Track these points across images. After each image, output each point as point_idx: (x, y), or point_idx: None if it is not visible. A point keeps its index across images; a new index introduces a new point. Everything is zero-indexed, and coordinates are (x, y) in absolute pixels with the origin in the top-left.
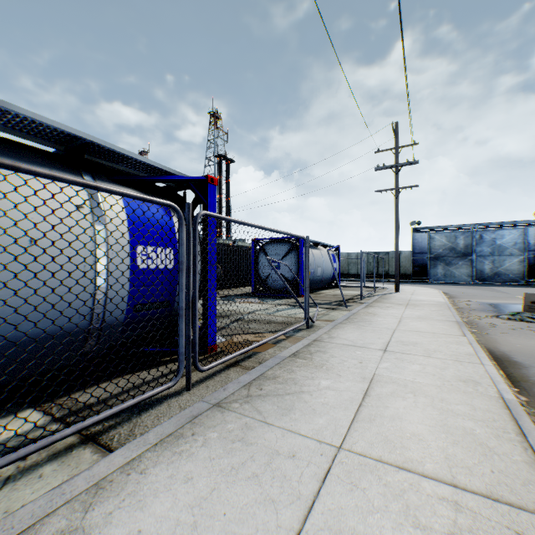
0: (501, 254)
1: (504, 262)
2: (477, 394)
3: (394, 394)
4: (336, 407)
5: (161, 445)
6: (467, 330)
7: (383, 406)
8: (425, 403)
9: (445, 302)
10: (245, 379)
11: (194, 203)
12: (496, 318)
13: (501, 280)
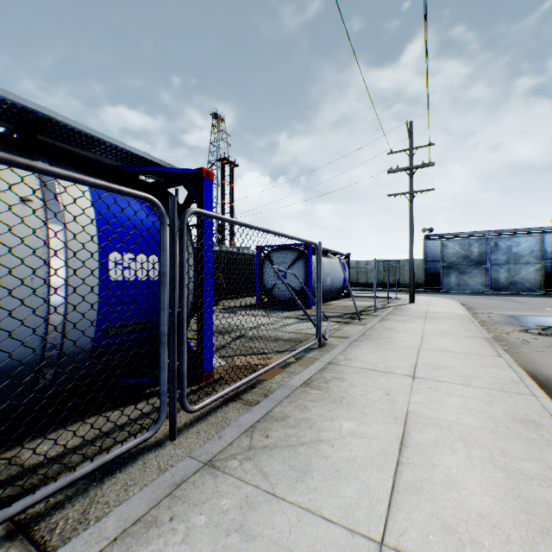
0: (516, 262)
1: (520, 271)
2: (545, 443)
3: (439, 444)
4: (367, 466)
5: (123, 540)
6: (501, 349)
7: (428, 464)
8: (481, 458)
9: (465, 314)
10: (247, 421)
11: (187, 202)
12: (525, 333)
13: (516, 289)
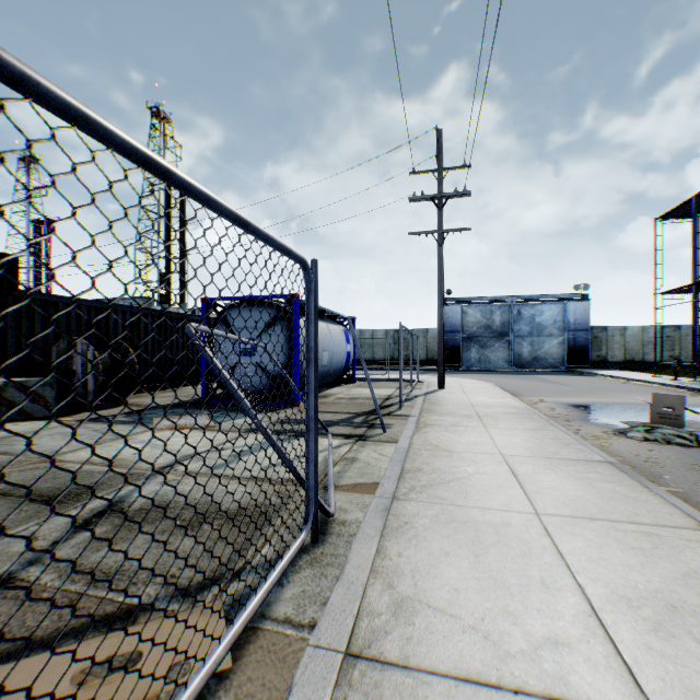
0: (541, 334)
1: (544, 345)
2: None
3: None
4: None
5: None
6: (675, 498)
7: None
8: None
9: (526, 407)
10: None
11: None
12: (627, 439)
13: (541, 366)
